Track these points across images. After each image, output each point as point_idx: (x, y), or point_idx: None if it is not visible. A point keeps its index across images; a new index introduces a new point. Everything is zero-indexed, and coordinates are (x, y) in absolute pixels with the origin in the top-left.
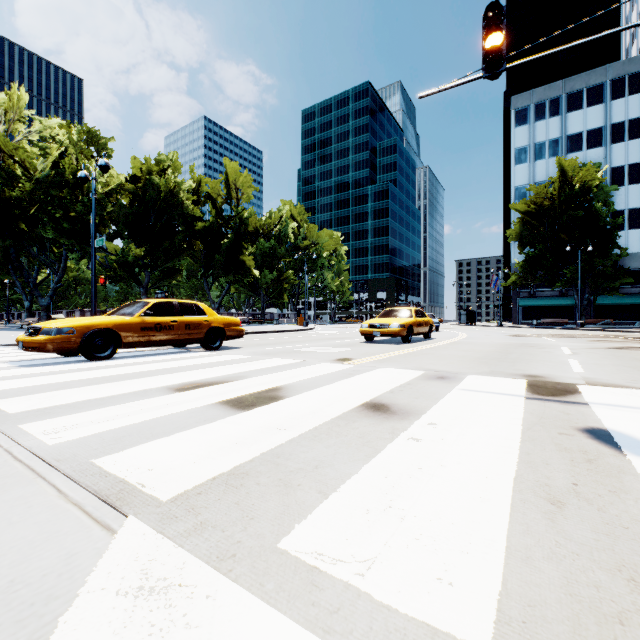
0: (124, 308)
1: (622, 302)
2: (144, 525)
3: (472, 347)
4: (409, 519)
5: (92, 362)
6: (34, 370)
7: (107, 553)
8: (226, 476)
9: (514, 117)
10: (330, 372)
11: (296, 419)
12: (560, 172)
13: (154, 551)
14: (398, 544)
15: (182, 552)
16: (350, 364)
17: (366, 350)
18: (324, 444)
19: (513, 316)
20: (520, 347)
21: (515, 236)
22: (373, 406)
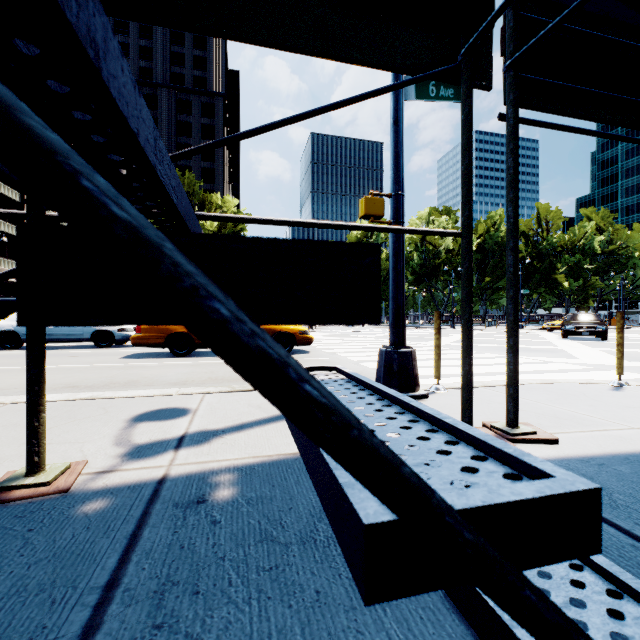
0: None
1: None
2: None
3: None
4: None
5: None
6: None
7: None
8: None
9: None
10: None
11: None
12: None
13: None
14: None
15: None
16: None
17: None
18: None
19: None
20: None
21: None
22: None
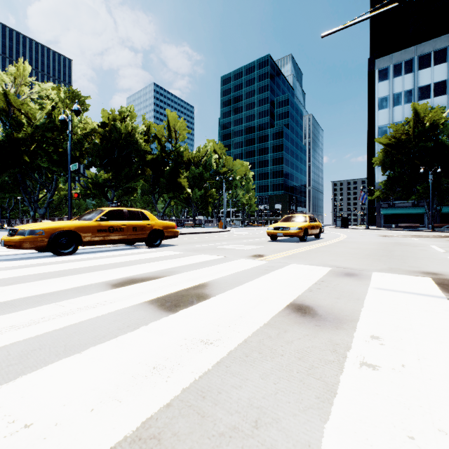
0: (86, 214)
1: None
2: None
3: (357, 245)
4: None
5: (57, 257)
6: (7, 264)
7: None
8: (128, 445)
9: (377, 75)
10: (249, 268)
11: (223, 327)
12: (414, 114)
13: None
14: None
15: None
16: (264, 260)
17: (273, 247)
18: (259, 371)
19: (377, 221)
20: (396, 245)
21: (379, 162)
22: (299, 308)
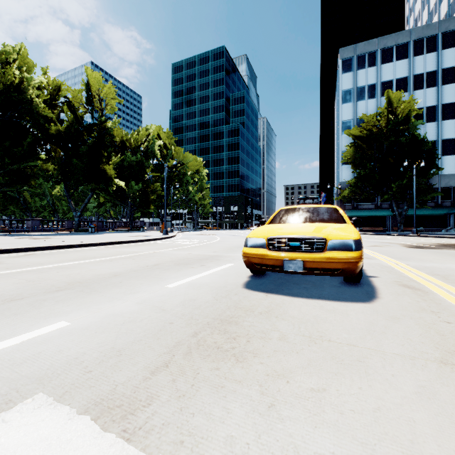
0: None
1: (424, 213)
2: None
3: None
4: None
5: None
6: None
7: None
8: None
9: (341, 65)
10: None
11: None
12: (387, 103)
13: None
14: None
15: None
16: None
17: None
18: None
19: None
20: None
21: (347, 158)
22: None
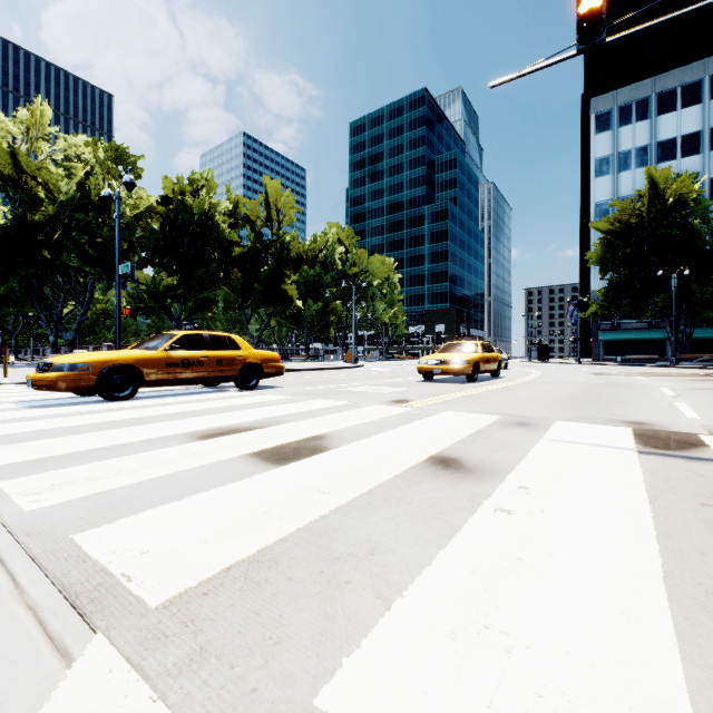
0: (148, 341)
1: None
2: (114, 652)
3: (551, 387)
4: (520, 653)
5: (109, 403)
6: (42, 412)
7: (45, 709)
8: (246, 564)
9: (594, 122)
10: (384, 416)
11: (344, 478)
12: (650, 184)
13: (118, 708)
14: (510, 706)
15: (161, 712)
16: (408, 407)
17: (425, 390)
18: (381, 516)
19: (593, 352)
20: (609, 387)
21: (596, 259)
22: (441, 461)
